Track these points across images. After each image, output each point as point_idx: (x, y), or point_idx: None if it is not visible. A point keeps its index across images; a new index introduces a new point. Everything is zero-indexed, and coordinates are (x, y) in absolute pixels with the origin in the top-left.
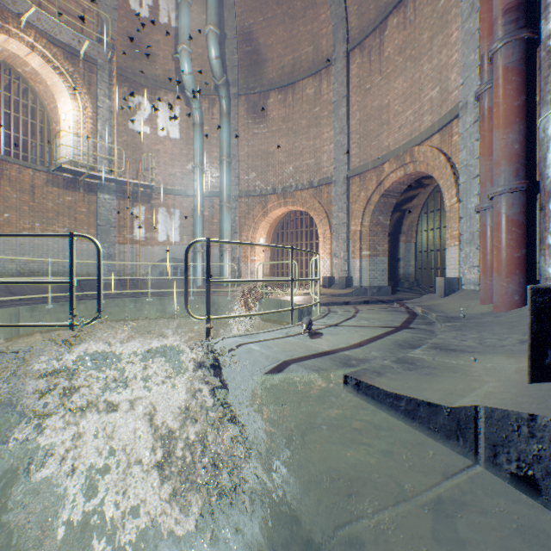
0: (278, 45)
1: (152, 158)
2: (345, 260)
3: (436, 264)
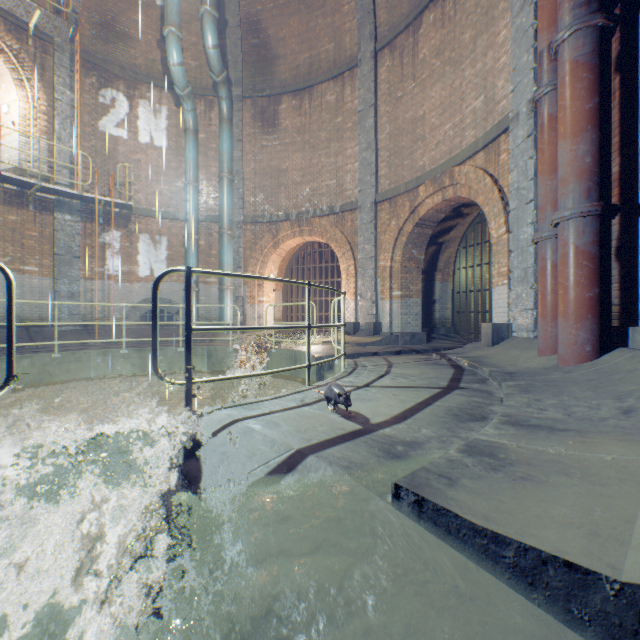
0: (292, 39)
1: (131, 171)
2: (373, 302)
3: (476, 307)
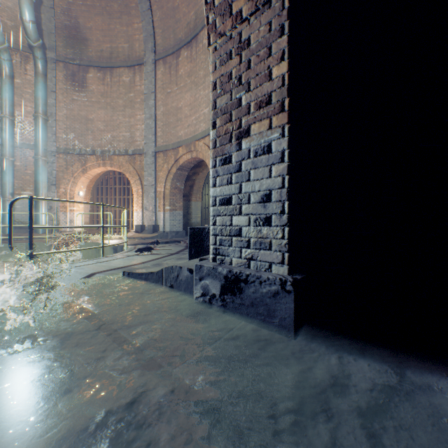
0: (98, 31)
1: None
2: (154, 212)
3: None
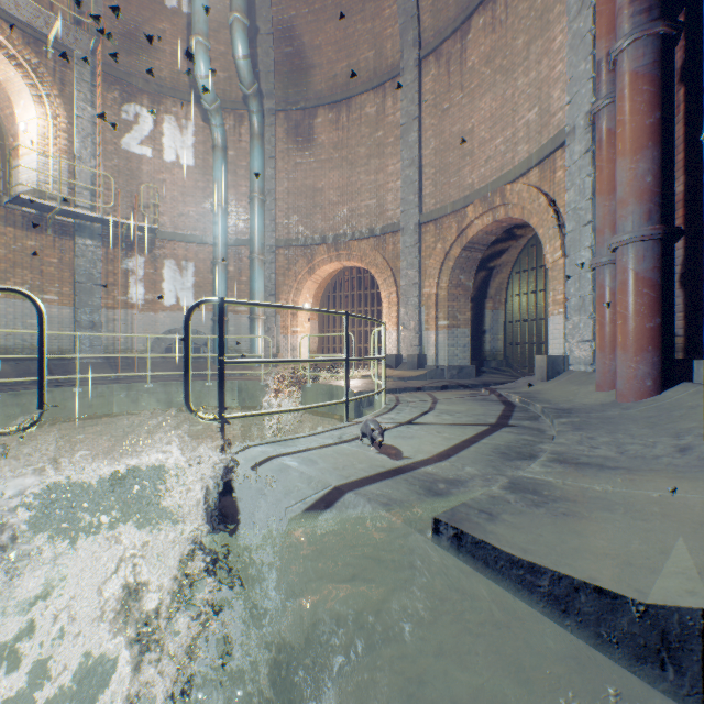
0: (329, 46)
1: (155, 191)
2: (417, 332)
3: (530, 338)
